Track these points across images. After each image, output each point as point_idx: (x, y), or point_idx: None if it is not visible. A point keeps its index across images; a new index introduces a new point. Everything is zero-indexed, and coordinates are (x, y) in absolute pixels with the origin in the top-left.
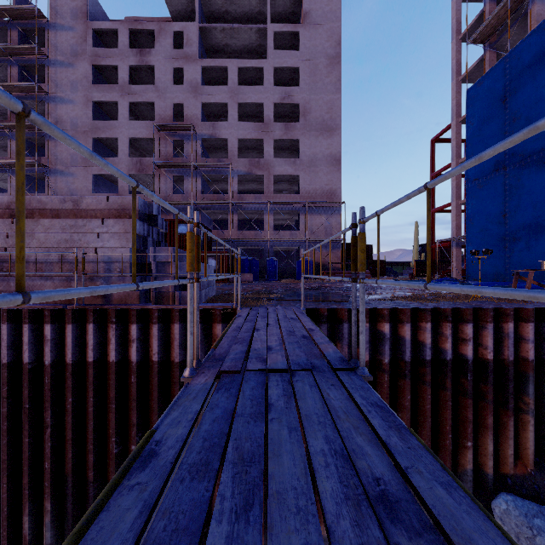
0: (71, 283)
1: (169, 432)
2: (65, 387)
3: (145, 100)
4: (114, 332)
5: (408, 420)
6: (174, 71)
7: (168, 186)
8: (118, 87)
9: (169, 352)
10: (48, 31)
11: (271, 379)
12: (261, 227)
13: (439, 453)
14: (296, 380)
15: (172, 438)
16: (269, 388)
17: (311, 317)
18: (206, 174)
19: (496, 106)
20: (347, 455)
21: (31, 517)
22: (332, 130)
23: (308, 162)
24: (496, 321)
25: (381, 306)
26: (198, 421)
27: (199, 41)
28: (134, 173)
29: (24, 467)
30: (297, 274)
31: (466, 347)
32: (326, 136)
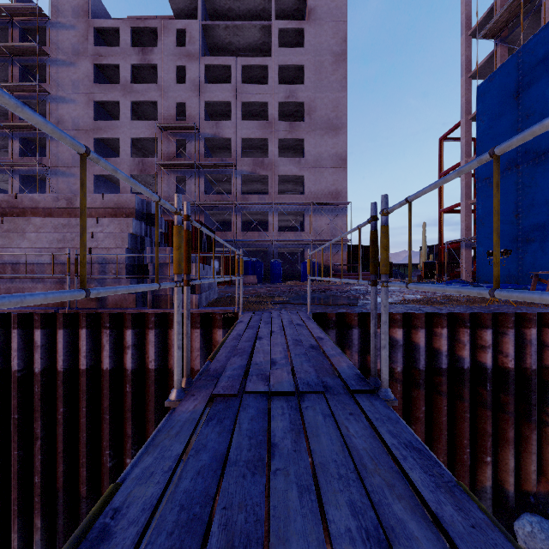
0: (64, 285)
1: (135, 492)
2: (56, 397)
3: (147, 100)
4: (108, 338)
5: (422, 433)
6: (177, 70)
7: (170, 187)
8: (120, 86)
9: (166, 359)
10: (50, 29)
11: (274, 405)
12: (265, 229)
13: (456, 468)
14: (306, 406)
15: (137, 503)
16: (272, 419)
17: (318, 322)
18: (209, 175)
19: (508, 102)
20: (386, 540)
21: (20, 534)
22: (338, 129)
23: (313, 161)
24: (517, 327)
25: (393, 310)
26: (188, 452)
27: (202, 39)
28: (137, 173)
29: (12, 481)
30: (302, 276)
31: (485, 355)
32: (332, 135)
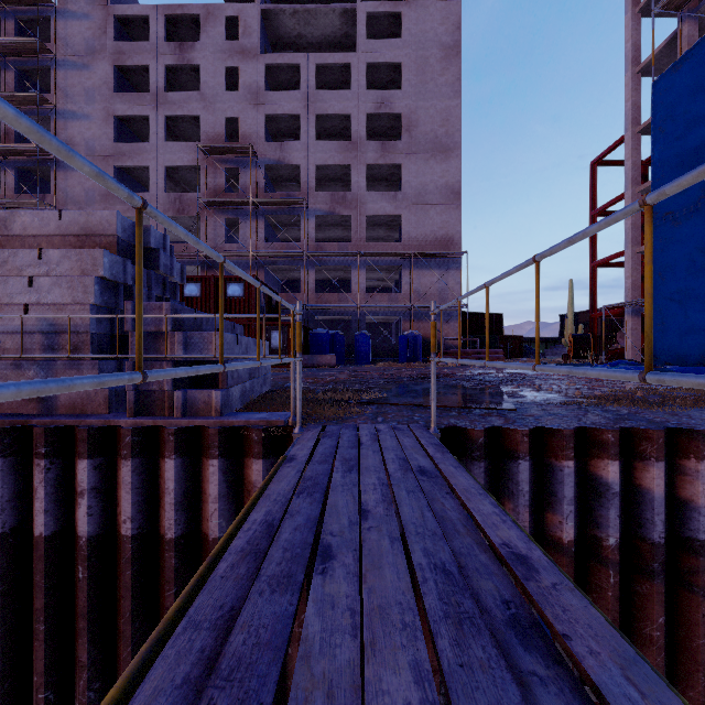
0: None
1: None
2: None
3: (186, 114)
4: (43, 475)
5: (659, 668)
6: (228, 74)
7: (218, 233)
8: (150, 95)
9: (156, 515)
10: (56, 20)
11: None
12: (348, 290)
13: None
14: None
15: None
16: None
17: (449, 445)
18: (271, 216)
19: None
20: None
21: None
22: (448, 151)
23: (414, 196)
24: None
25: (588, 420)
26: None
27: (262, 29)
28: (172, 214)
29: None
30: (399, 355)
31: None
32: (440, 159)
